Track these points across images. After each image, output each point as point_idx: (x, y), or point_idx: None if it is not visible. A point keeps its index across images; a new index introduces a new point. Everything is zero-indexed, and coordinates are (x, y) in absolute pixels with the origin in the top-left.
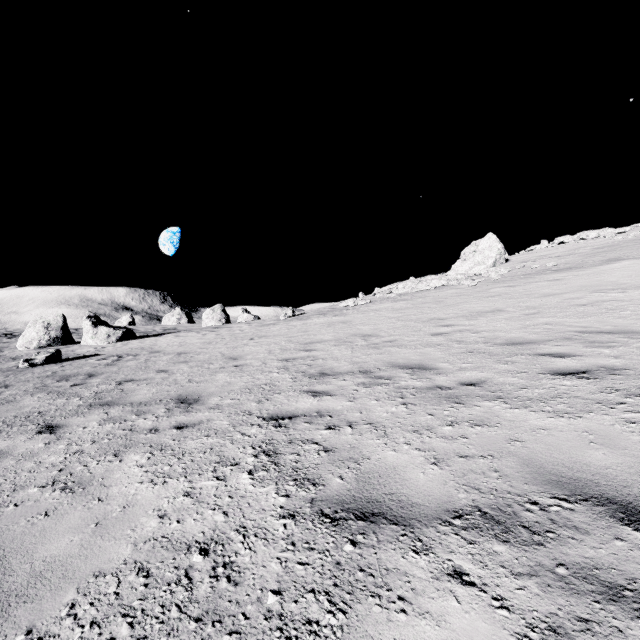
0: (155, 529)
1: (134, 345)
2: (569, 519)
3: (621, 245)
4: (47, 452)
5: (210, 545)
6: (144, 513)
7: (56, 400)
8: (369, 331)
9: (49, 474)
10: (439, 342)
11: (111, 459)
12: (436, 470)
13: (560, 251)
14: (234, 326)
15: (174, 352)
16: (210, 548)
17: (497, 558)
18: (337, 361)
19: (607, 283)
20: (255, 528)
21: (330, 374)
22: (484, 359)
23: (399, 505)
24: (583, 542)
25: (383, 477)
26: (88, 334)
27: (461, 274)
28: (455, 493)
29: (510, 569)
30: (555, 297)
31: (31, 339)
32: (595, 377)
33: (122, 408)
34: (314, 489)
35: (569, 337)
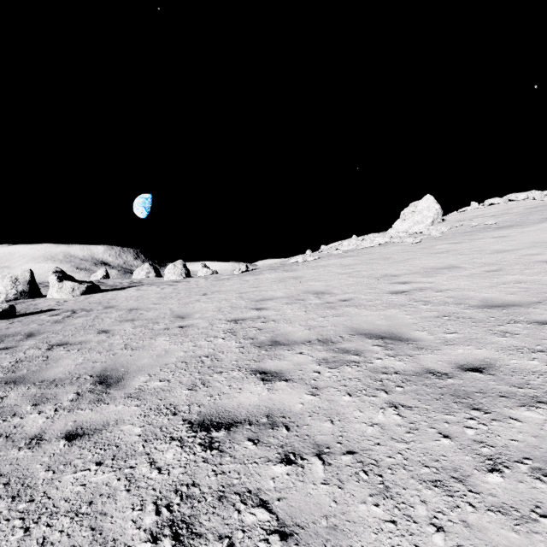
0: None
1: (94, 299)
2: None
3: None
4: None
5: None
6: None
7: None
8: (321, 288)
9: None
10: (402, 302)
11: None
12: None
13: (493, 211)
14: (192, 280)
15: (127, 308)
16: None
17: None
18: (290, 324)
19: None
20: None
21: (283, 343)
22: (470, 327)
23: None
24: None
25: None
26: (54, 288)
27: (403, 232)
28: None
29: None
30: (510, 253)
31: None
32: None
33: (26, 389)
34: None
35: None
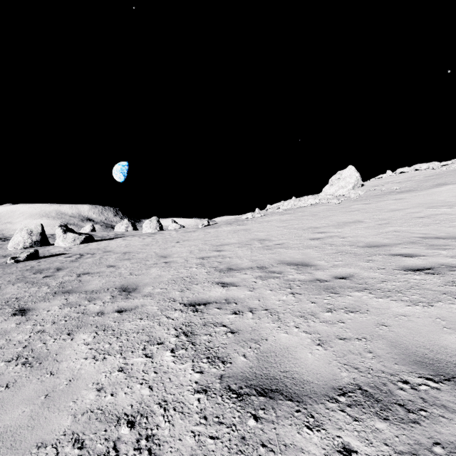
0: (92, 401)
1: (93, 246)
2: (437, 398)
3: (445, 174)
4: (17, 331)
5: (136, 418)
6: (85, 386)
7: (30, 288)
8: (263, 236)
9: (15, 350)
10: (316, 245)
11: (65, 337)
12: (321, 350)
13: (401, 178)
14: (165, 232)
15: (121, 252)
16: (136, 421)
17: (380, 435)
18: (240, 259)
19: (438, 201)
20: (174, 402)
21: (235, 269)
22: (351, 258)
23: (293, 382)
24: (453, 421)
25: (278, 356)
26: (60, 238)
27: (329, 195)
28: (338, 372)
29: (393, 447)
30: (400, 211)
31: (18, 242)
32: (438, 273)
33: (78, 295)
34: (223, 366)
35: (413, 241)
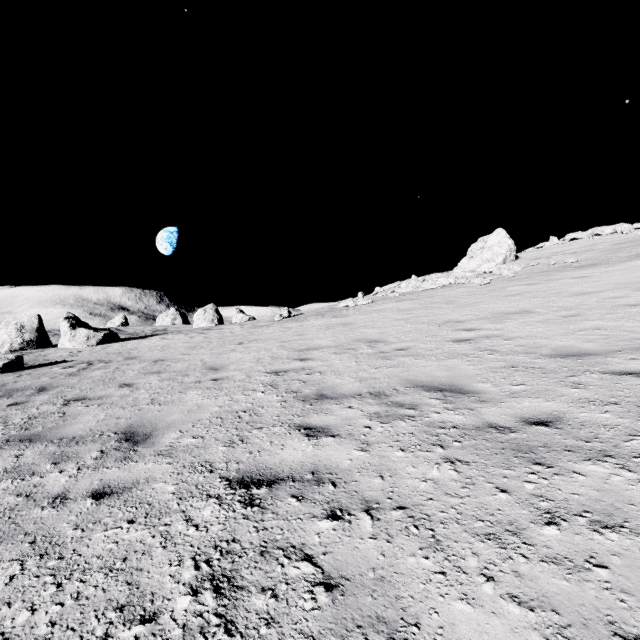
0: None
1: (113, 349)
2: None
3: None
4: None
5: None
6: None
7: None
8: (375, 335)
9: None
10: (465, 351)
11: None
12: None
13: (575, 247)
14: (226, 327)
15: (151, 359)
16: None
17: None
18: (339, 376)
19: None
20: None
21: (331, 396)
22: (539, 378)
23: None
24: None
25: None
26: (65, 336)
27: (470, 272)
28: None
29: None
30: (591, 296)
31: (2, 342)
32: None
33: (43, 448)
34: None
35: None
